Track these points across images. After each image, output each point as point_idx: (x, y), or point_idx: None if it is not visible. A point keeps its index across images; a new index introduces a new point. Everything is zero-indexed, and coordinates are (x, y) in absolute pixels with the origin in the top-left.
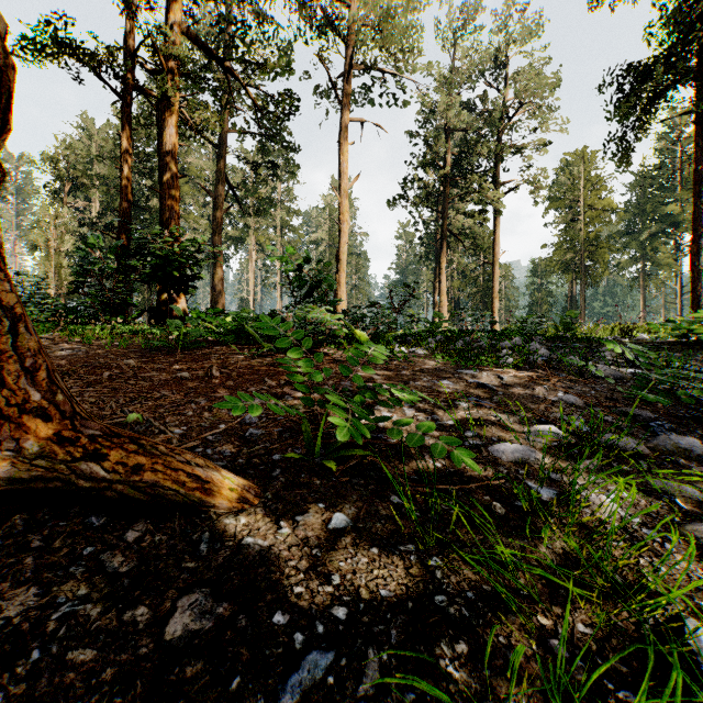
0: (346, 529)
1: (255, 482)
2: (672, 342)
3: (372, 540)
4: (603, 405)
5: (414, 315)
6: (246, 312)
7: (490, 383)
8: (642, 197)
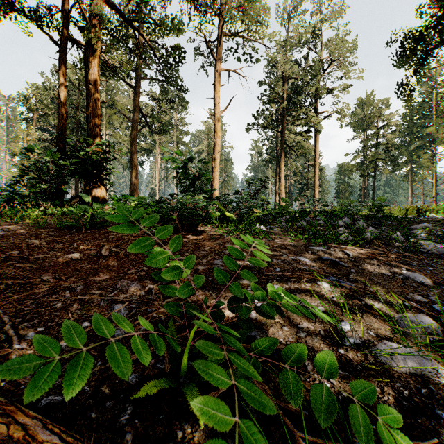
0: None
1: (91, 442)
2: None
3: None
4: None
5: (265, 200)
6: (142, 198)
7: (340, 260)
8: (410, 122)
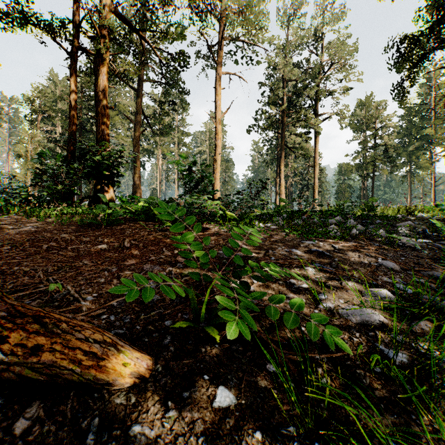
0: (230, 408)
1: (148, 351)
2: (444, 219)
3: (255, 421)
4: (415, 270)
5: (265, 200)
6: (152, 199)
7: (327, 252)
8: (409, 124)
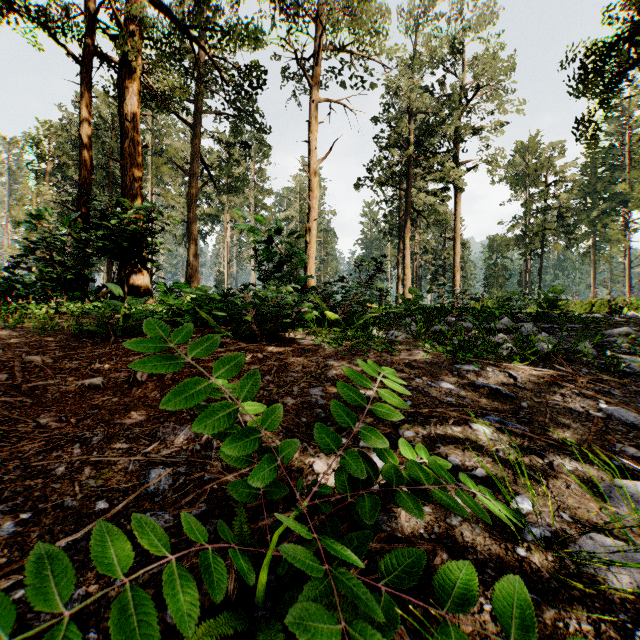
0: None
1: None
2: None
3: None
4: None
5: (383, 289)
6: (202, 290)
7: (503, 387)
8: (592, 177)
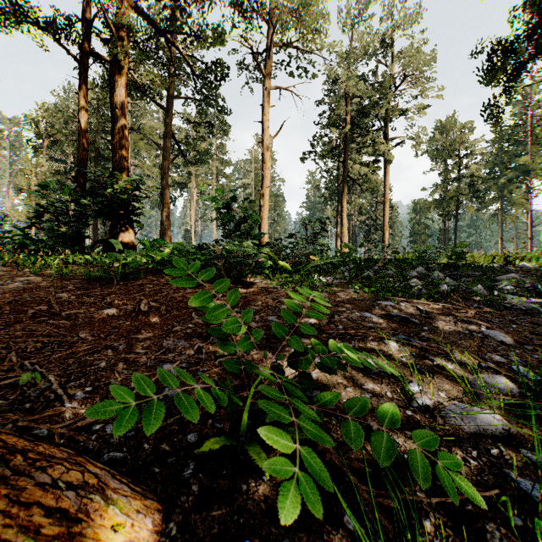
0: None
1: (157, 493)
2: None
3: None
4: (535, 344)
5: (324, 245)
6: (181, 245)
7: (412, 317)
8: (500, 150)
